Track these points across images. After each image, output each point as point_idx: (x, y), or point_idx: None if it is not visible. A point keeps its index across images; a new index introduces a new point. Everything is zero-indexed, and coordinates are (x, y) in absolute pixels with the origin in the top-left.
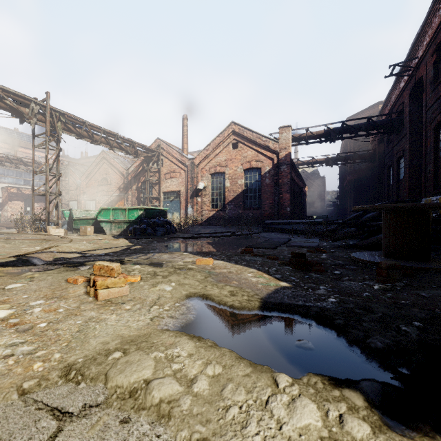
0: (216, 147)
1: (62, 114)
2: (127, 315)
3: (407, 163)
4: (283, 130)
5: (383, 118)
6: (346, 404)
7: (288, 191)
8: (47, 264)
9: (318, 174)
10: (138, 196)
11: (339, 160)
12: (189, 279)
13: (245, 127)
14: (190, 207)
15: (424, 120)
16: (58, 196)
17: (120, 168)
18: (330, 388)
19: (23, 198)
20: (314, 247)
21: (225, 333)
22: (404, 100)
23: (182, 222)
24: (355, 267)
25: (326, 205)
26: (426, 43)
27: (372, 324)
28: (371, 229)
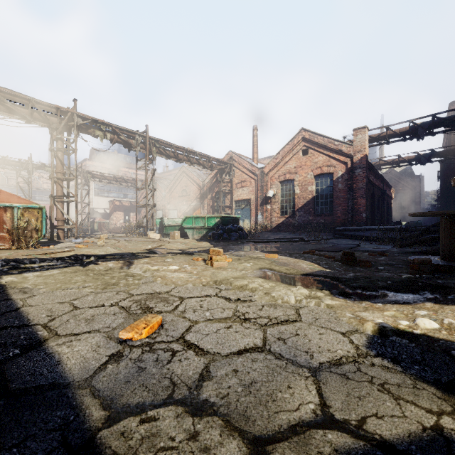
0: (286, 155)
1: (156, 140)
2: (231, 272)
3: None
4: (358, 132)
5: None
6: (321, 292)
7: (363, 196)
8: (171, 254)
9: (411, 172)
10: (213, 204)
11: (434, 156)
12: (260, 262)
13: (316, 133)
14: (260, 214)
15: None
16: (153, 207)
17: (197, 180)
18: (318, 290)
19: (123, 209)
20: (379, 251)
21: (279, 281)
22: None
23: (252, 228)
24: (404, 266)
25: (421, 209)
26: None
27: (362, 281)
28: None
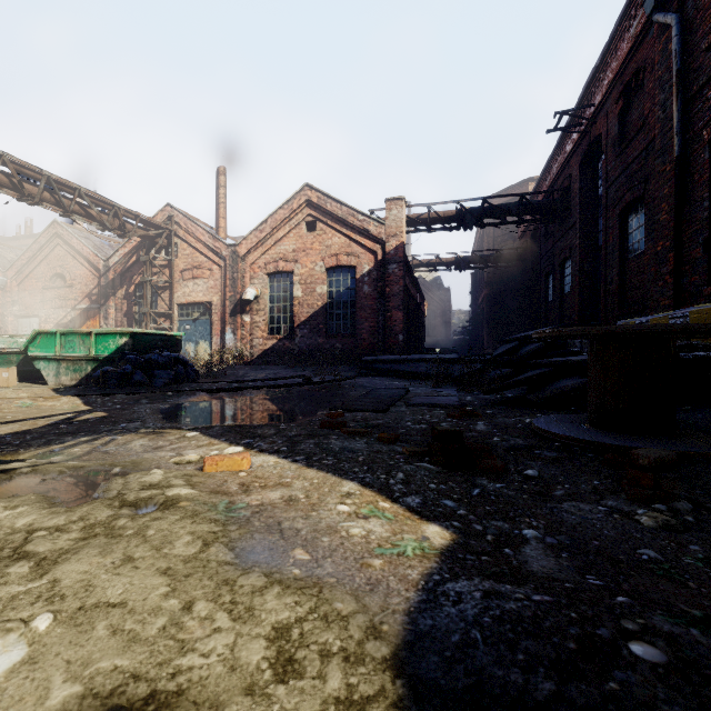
0: (278, 226)
1: None
2: None
3: (577, 268)
4: (392, 205)
5: (539, 199)
6: None
7: (400, 307)
8: None
9: (441, 284)
10: (129, 309)
11: (475, 261)
12: (136, 568)
13: (329, 196)
14: (230, 331)
15: (604, 201)
16: None
17: (92, 256)
18: None
19: None
20: (456, 405)
21: None
22: (571, 171)
23: (213, 359)
24: (554, 452)
25: (453, 332)
26: (608, 82)
27: None
28: (546, 371)
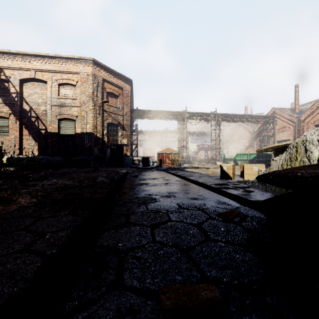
0: None
1: (221, 114)
2: None
3: None
4: None
5: None
6: None
7: None
8: None
9: None
10: (260, 144)
11: None
12: None
13: None
14: None
15: None
16: (219, 149)
17: (249, 129)
18: None
19: (204, 149)
20: None
21: None
22: None
23: None
24: None
25: None
26: None
27: None
28: None
